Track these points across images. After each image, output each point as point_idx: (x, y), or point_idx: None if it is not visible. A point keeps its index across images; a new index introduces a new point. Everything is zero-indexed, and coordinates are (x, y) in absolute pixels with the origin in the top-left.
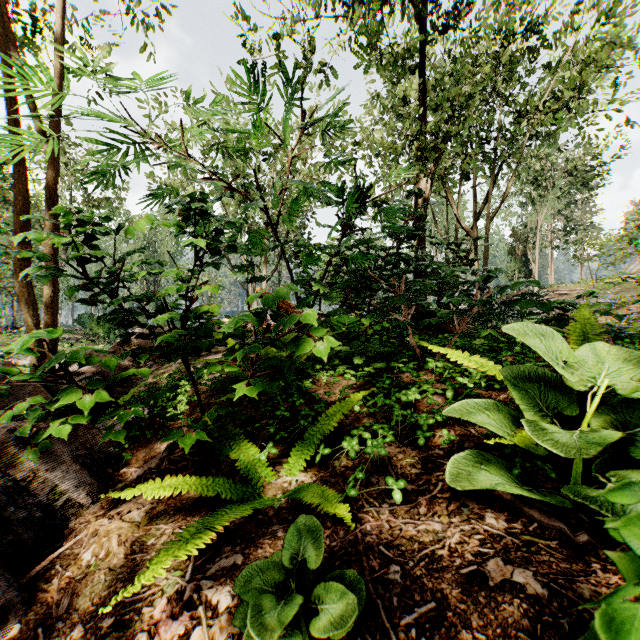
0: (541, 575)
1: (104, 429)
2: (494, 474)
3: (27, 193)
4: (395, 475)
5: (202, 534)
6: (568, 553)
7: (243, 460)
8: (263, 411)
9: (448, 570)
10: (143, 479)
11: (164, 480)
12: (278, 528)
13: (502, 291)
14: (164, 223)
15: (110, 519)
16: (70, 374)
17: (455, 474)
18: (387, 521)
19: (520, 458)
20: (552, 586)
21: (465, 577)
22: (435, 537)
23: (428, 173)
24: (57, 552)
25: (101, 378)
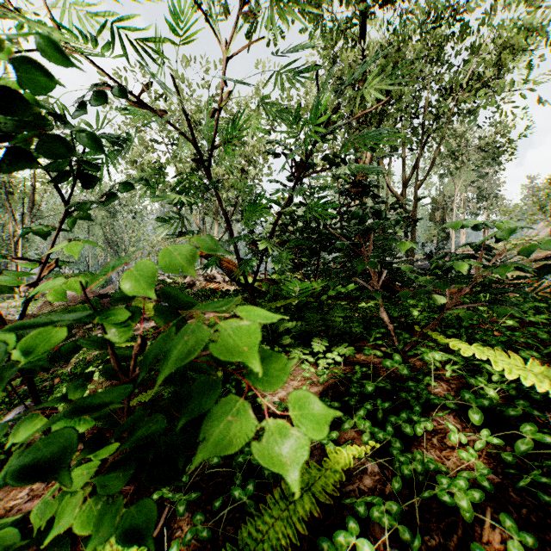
0: None
1: None
2: None
3: None
4: None
5: None
6: None
7: None
8: None
9: None
10: None
11: None
12: None
13: (527, 252)
14: None
15: None
16: None
17: None
18: None
19: None
20: None
21: None
22: None
23: None
24: None
25: None
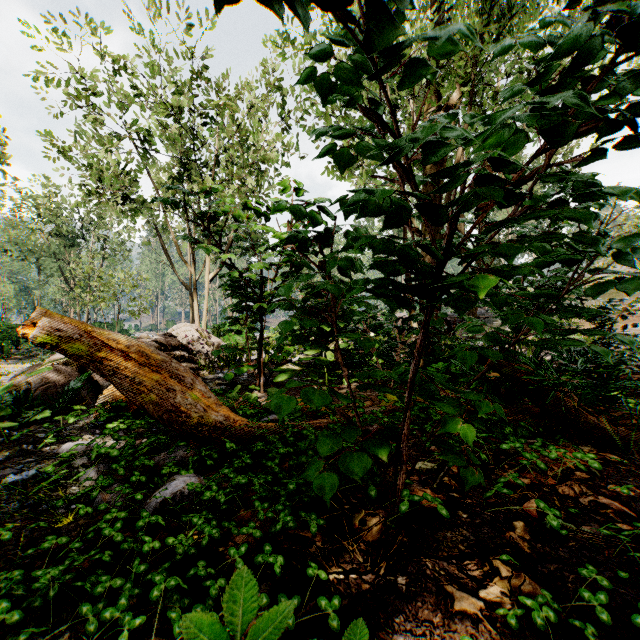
0: None
1: None
2: None
3: None
4: None
5: None
6: None
7: None
8: None
9: None
10: None
11: None
12: None
13: None
14: None
15: None
16: None
17: None
18: None
19: None
20: None
21: None
22: None
23: (448, 107)
24: None
25: None
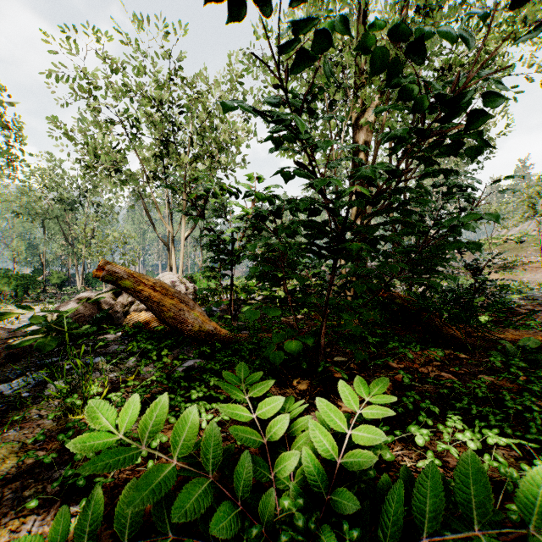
0: None
1: None
2: None
3: None
4: None
5: None
6: None
7: None
8: None
9: None
10: None
11: None
12: None
13: None
14: None
15: None
16: None
17: None
18: None
19: None
20: None
21: None
22: None
23: (371, 108)
24: None
25: None
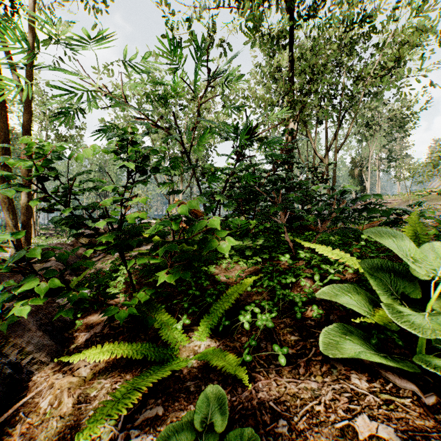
0: (401, 431)
1: (58, 307)
2: (356, 343)
3: (8, 130)
4: (279, 341)
5: (131, 394)
6: (420, 410)
7: (164, 328)
8: (179, 290)
9: (325, 424)
10: (90, 342)
11: (104, 346)
12: (190, 384)
13: (354, 202)
14: (103, 150)
15: (64, 374)
16: (32, 265)
17: (327, 343)
18: (274, 380)
19: (376, 330)
20: (411, 440)
21: (339, 431)
22: (313, 394)
23: (295, 118)
24: (22, 401)
25: (62, 264)
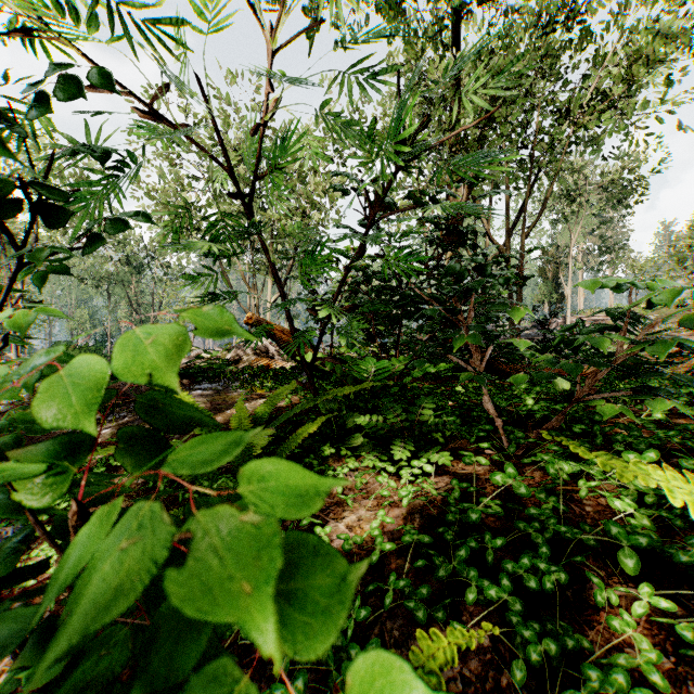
0: None
1: None
2: None
3: None
4: None
5: None
6: None
7: None
8: None
9: None
10: None
11: None
12: None
13: (692, 323)
14: None
15: None
16: None
17: None
18: None
19: None
20: None
21: None
22: None
23: None
24: None
25: None
